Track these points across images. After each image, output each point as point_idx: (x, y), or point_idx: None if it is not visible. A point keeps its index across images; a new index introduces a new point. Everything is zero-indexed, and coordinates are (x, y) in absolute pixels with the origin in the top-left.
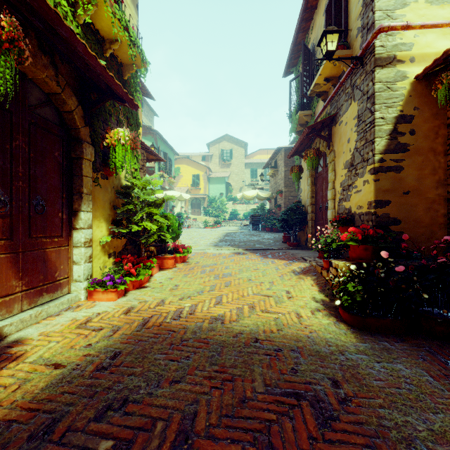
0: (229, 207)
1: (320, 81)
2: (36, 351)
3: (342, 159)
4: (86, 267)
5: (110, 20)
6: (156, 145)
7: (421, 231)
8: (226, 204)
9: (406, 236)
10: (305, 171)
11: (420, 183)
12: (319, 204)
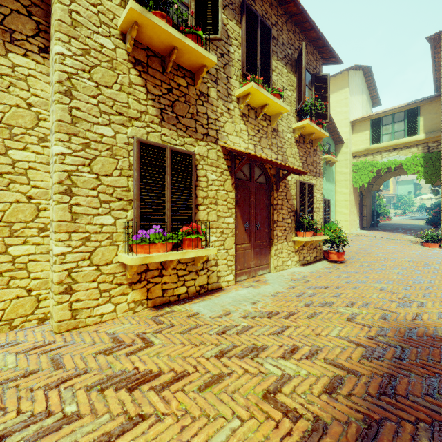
0: (417, 202)
1: None
2: None
3: None
4: None
5: None
6: None
7: None
8: (414, 200)
9: None
10: None
11: None
12: None
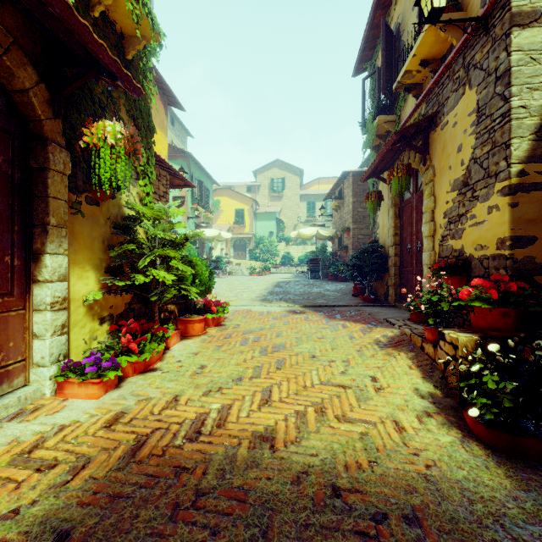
0: (281, 249)
1: (413, 67)
2: None
3: (447, 178)
4: (56, 342)
5: None
6: (189, 172)
7: None
8: (277, 245)
9: None
10: (384, 199)
11: None
12: (406, 245)
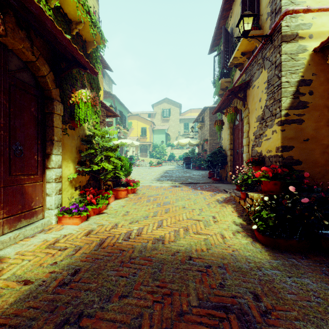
0: (168, 151)
1: (238, 55)
2: (10, 269)
3: (254, 115)
4: (57, 198)
5: (75, 6)
6: (114, 106)
7: (318, 170)
8: (166, 149)
9: (307, 174)
10: (225, 124)
11: (317, 133)
12: (236, 149)
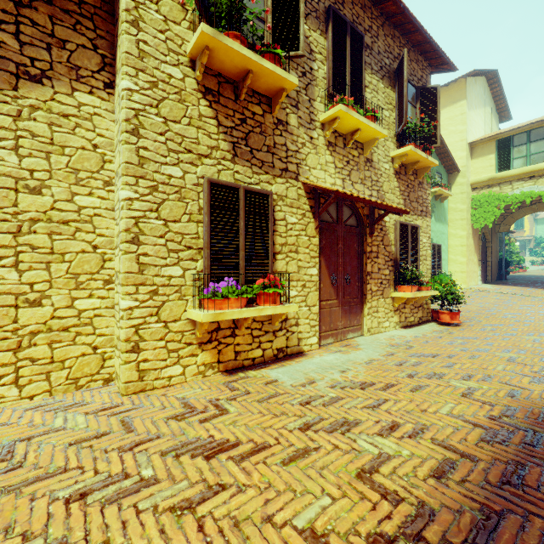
0: None
1: None
2: None
3: None
4: None
5: None
6: None
7: None
8: None
9: None
10: None
11: None
12: None
